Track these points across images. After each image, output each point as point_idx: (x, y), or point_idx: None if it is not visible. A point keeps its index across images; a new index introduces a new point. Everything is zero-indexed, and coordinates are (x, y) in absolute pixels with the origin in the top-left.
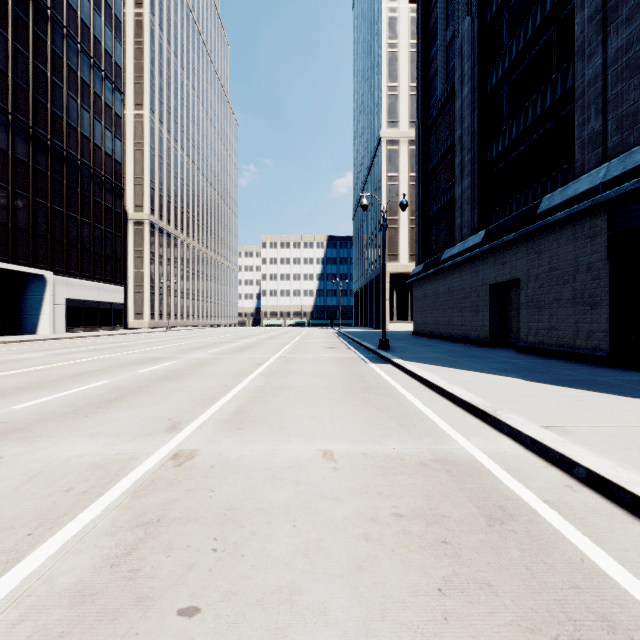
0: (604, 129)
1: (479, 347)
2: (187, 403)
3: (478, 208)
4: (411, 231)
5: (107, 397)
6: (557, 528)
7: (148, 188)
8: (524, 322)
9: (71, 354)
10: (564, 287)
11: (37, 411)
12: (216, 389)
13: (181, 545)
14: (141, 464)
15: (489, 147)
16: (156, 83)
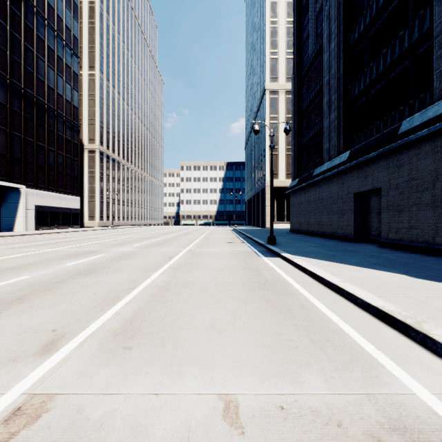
0: None
1: (345, 242)
2: (86, 304)
3: (343, 134)
4: (287, 157)
5: (13, 296)
6: None
7: (98, 126)
8: (385, 222)
9: (24, 248)
10: (423, 193)
11: None
12: (123, 285)
13: None
14: None
15: (352, 87)
16: (104, 52)
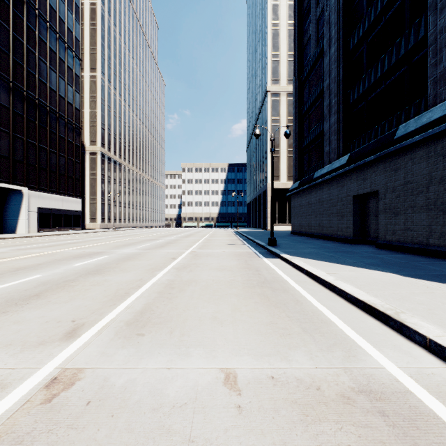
0: None
1: (345, 244)
2: (99, 300)
3: (343, 138)
4: (289, 159)
5: (30, 293)
6: None
7: (100, 128)
8: (382, 224)
9: (30, 249)
10: (418, 196)
11: None
12: (131, 283)
13: None
14: (3, 398)
15: (351, 91)
16: (106, 53)
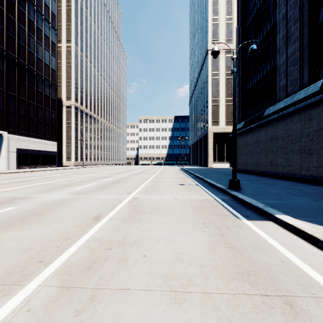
0: None
1: (320, 186)
2: None
3: (308, 65)
4: (227, 107)
5: None
6: None
7: (74, 87)
8: None
9: None
10: None
11: None
12: None
13: None
14: None
15: (322, 8)
16: (79, 29)
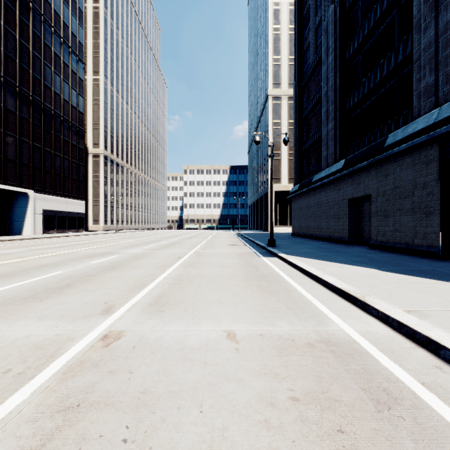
0: (436, 83)
1: (340, 244)
2: (122, 289)
3: (339, 144)
4: (290, 161)
5: (61, 284)
6: (441, 414)
7: (103, 131)
8: (374, 226)
9: (43, 250)
10: (405, 200)
11: (3, 296)
12: (145, 277)
13: (94, 435)
14: (75, 345)
15: (347, 99)
16: (108, 57)
